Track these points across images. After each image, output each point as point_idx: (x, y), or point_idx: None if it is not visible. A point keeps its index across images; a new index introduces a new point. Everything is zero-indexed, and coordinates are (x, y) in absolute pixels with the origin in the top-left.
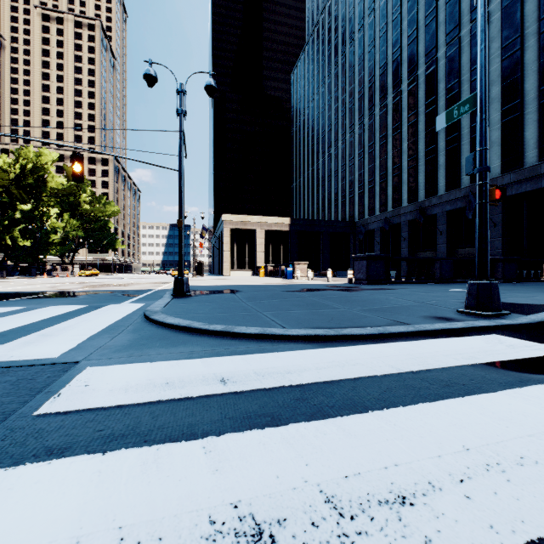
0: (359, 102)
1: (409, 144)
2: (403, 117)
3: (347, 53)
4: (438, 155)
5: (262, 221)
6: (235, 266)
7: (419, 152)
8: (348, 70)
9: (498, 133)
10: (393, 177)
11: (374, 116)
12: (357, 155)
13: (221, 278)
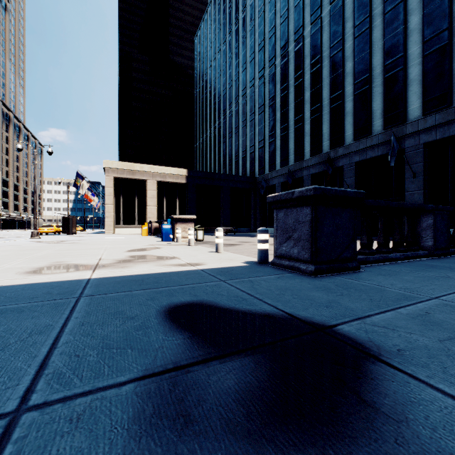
0: (259, 55)
1: (312, 92)
2: (305, 65)
3: (247, 7)
4: (344, 102)
5: (154, 171)
6: (121, 222)
7: (323, 100)
8: (249, 24)
9: (418, 69)
10: (294, 129)
11: (275, 68)
12: (257, 109)
13: (70, 239)
